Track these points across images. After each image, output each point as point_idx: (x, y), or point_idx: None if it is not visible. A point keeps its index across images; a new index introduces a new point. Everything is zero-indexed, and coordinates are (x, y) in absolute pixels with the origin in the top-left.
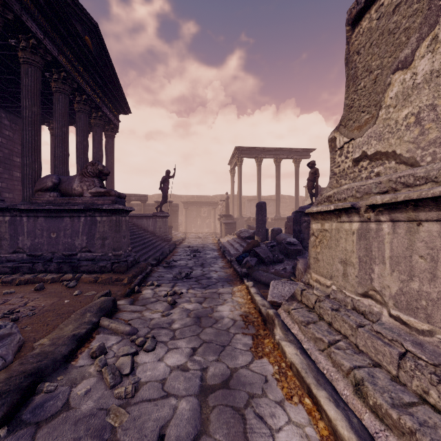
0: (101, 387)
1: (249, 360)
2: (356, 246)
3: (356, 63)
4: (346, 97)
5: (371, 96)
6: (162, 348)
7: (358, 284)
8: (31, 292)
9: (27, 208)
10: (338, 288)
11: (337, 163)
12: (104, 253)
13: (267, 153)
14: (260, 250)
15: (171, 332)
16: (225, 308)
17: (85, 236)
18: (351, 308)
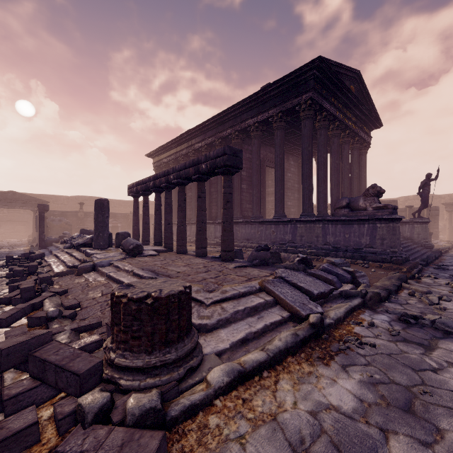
0: (422, 304)
1: None
2: None
3: None
4: None
5: None
6: None
7: None
8: None
9: (332, 219)
10: None
11: None
12: (383, 249)
13: None
14: None
15: None
16: None
17: (368, 237)
18: None
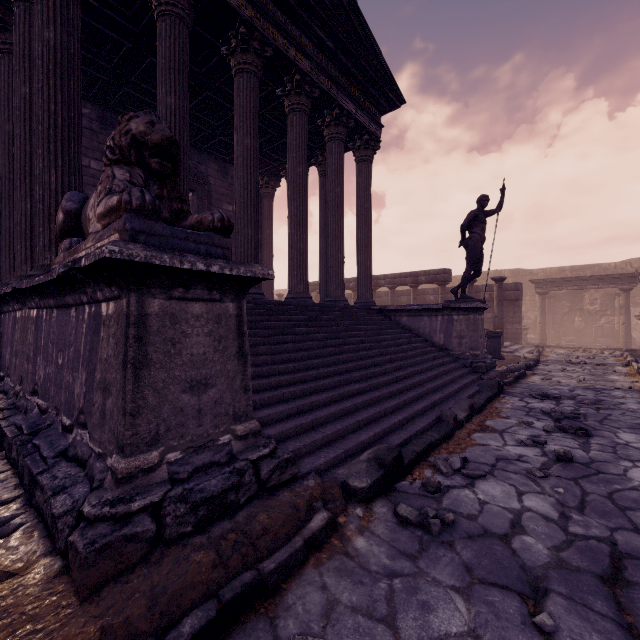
0: None
1: None
2: None
3: None
4: None
5: None
6: None
7: None
8: None
9: (26, 286)
10: None
11: None
12: (102, 447)
13: None
14: None
15: None
16: None
17: (84, 372)
18: None
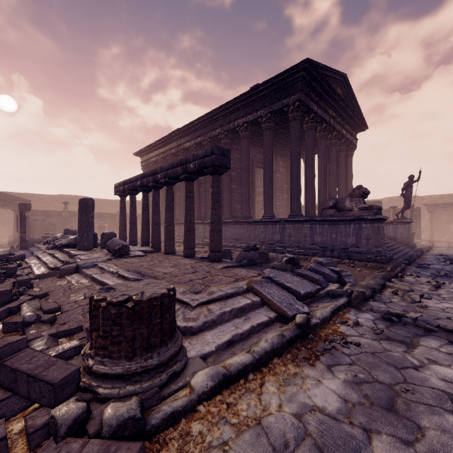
0: (405, 302)
1: None
2: None
3: None
4: None
5: None
6: (437, 301)
7: None
8: None
9: (320, 219)
10: None
11: None
12: (368, 249)
13: None
14: None
15: (441, 297)
16: None
17: (354, 237)
18: None
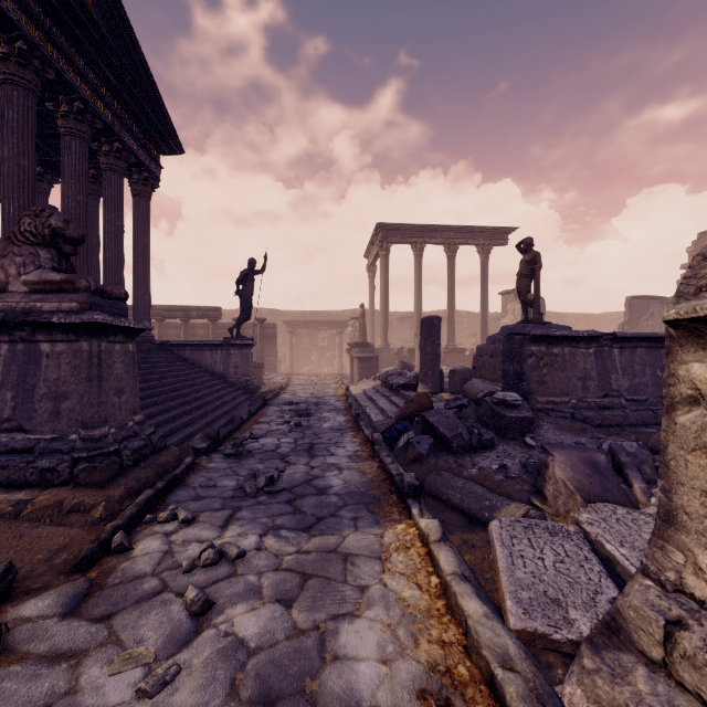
0: None
1: None
2: None
3: None
4: None
5: None
6: None
7: None
8: None
9: None
10: None
11: None
12: (58, 433)
13: (433, 235)
14: (439, 418)
15: None
16: (364, 638)
17: (9, 392)
18: None
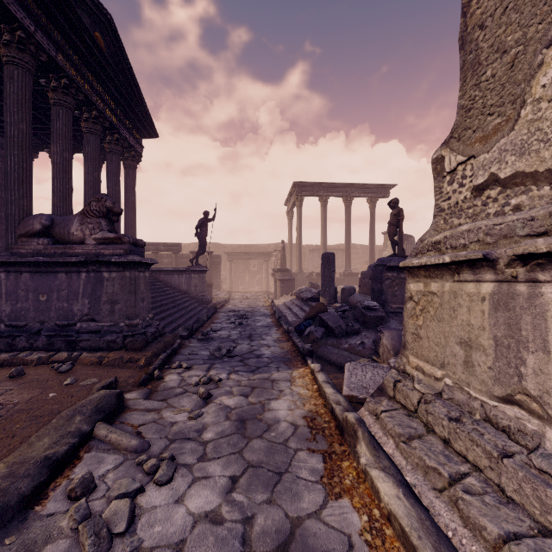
0: None
1: (319, 500)
2: (489, 320)
3: (478, 42)
4: (462, 95)
5: (504, 88)
6: (185, 477)
7: (494, 382)
8: (3, 380)
9: (6, 260)
10: (456, 383)
11: (446, 194)
12: (113, 322)
13: (335, 190)
14: (328, 317)
15: (201, 447)
16: (282, 404)
17: (86, 299)
18: (481, 418)
